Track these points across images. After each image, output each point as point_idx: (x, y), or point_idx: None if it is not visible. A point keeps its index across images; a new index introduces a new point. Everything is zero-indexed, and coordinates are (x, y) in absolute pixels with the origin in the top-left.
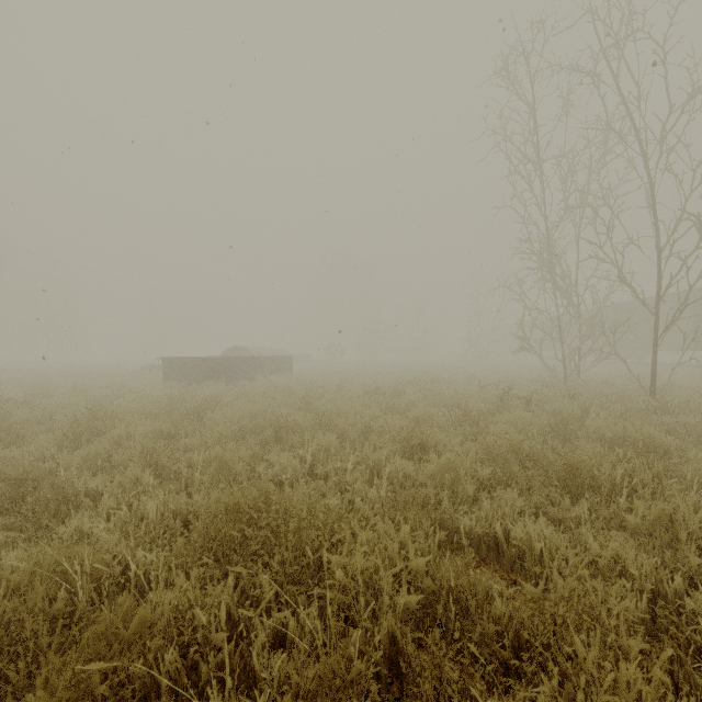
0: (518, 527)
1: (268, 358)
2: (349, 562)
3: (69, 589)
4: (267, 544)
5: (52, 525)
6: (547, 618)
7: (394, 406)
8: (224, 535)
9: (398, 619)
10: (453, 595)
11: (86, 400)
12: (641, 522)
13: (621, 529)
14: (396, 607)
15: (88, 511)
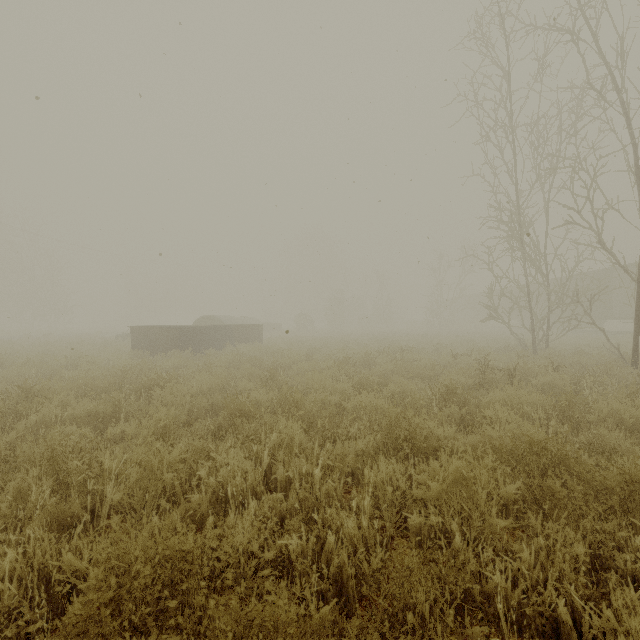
0: (621, 634)
1: (237, 326)
2: None
3: None
4: None
5: None
6: None
7: (367, 380)
8: None
9: None
10: None
11: (39, 372)
12: None
13: None
14: None
15: None
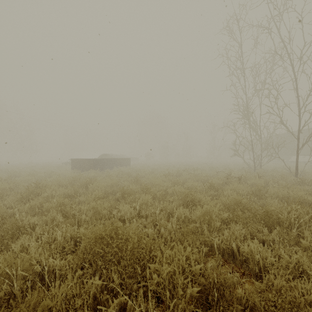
0: (245, 246)
1: (119, 159)
2: (159, 267)
3: (10, 282)
4: (116, 256)
5: (9, 243)
6: (270, 303)
7: (177, 181)
8: (94, 251)
9: (187, 301)
10: (215, 286)
11: (35, 178)
12: (309, 244)
13: (295, 245)
14: (185, 293)
15: (27, 236)
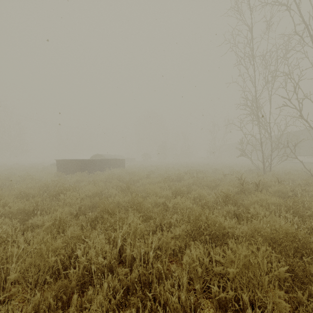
0: None
1: (112, 159)
2: None
3: None
4: None
5: None
6: None
7: (179, 189)
8: None
9: None
10: None
11: (3, 184)
12: None
13: None
14: None
15: None
